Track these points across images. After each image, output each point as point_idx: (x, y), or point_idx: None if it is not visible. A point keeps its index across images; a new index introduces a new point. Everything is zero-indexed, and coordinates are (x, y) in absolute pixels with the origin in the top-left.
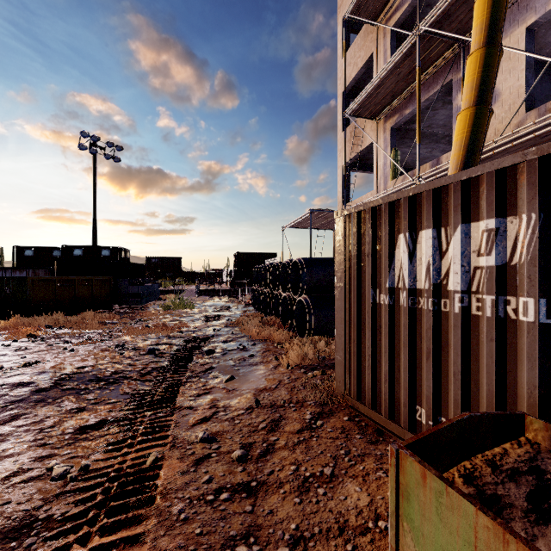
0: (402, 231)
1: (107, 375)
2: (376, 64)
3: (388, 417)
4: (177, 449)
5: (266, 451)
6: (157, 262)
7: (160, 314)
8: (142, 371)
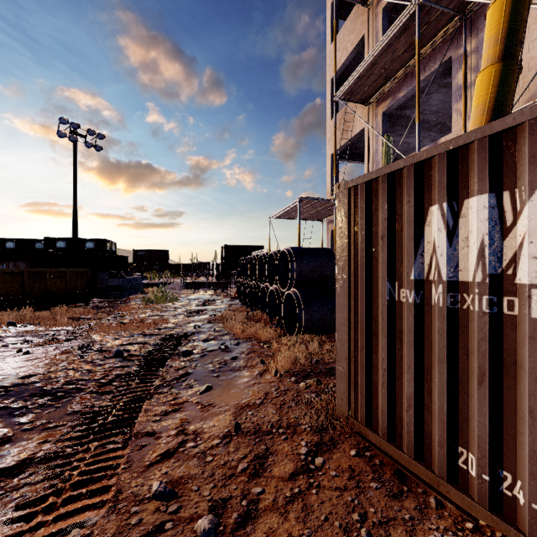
0: (436, 201)
1: (56, 387)
2: (367, 46)
3: (414, 457)
4: (117, 515)
5: (246, 516)
6: (144, 254)
7: (140, 309)
8: (102, 380)
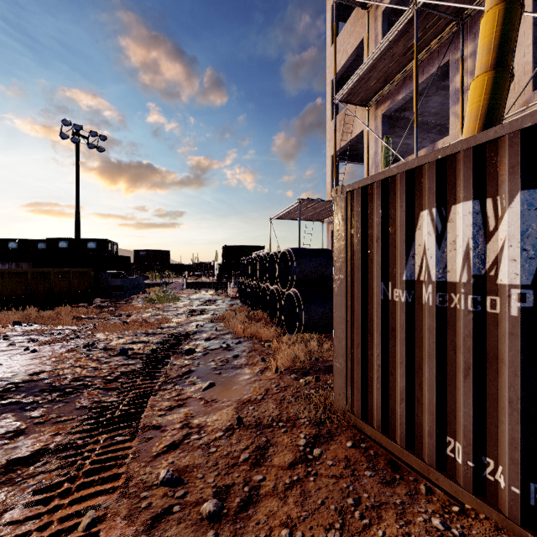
0: (426, 206)
1: (64, 383)
2: (367, 49)
3: (406, 447)
4: (128, 499)
5: (248, 500)
6: (145, 255)
7: (142, 308)
8: (108, 377)
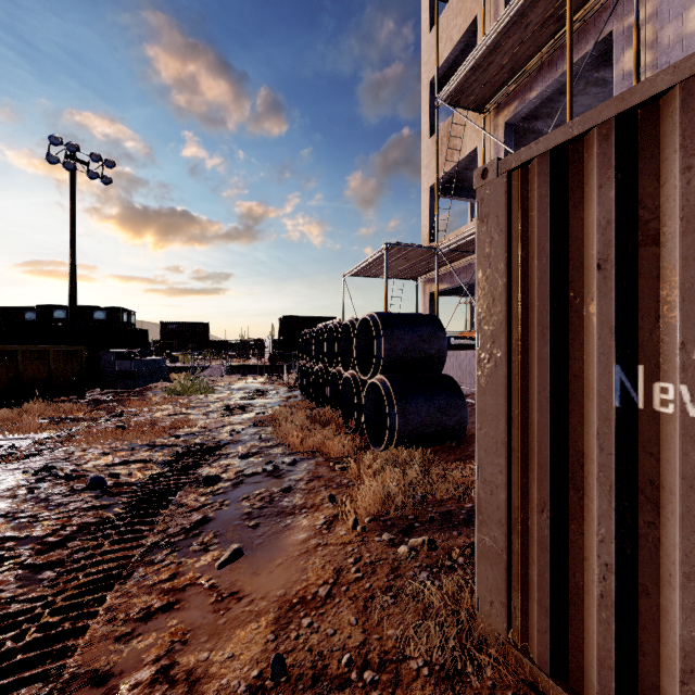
0: None
1: None
2: (483, 29)
3: None
4: None
5: None
6: (176, 328)
7: (156, 404)
8: (50, 537)
